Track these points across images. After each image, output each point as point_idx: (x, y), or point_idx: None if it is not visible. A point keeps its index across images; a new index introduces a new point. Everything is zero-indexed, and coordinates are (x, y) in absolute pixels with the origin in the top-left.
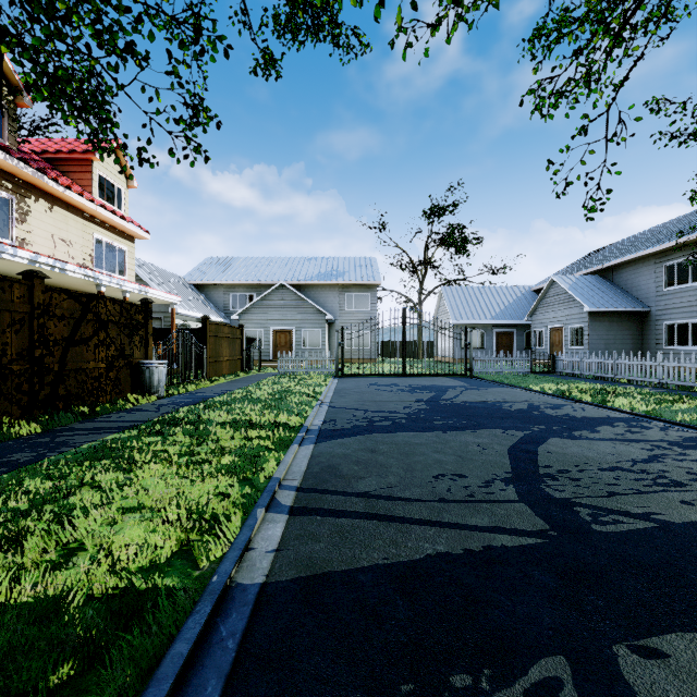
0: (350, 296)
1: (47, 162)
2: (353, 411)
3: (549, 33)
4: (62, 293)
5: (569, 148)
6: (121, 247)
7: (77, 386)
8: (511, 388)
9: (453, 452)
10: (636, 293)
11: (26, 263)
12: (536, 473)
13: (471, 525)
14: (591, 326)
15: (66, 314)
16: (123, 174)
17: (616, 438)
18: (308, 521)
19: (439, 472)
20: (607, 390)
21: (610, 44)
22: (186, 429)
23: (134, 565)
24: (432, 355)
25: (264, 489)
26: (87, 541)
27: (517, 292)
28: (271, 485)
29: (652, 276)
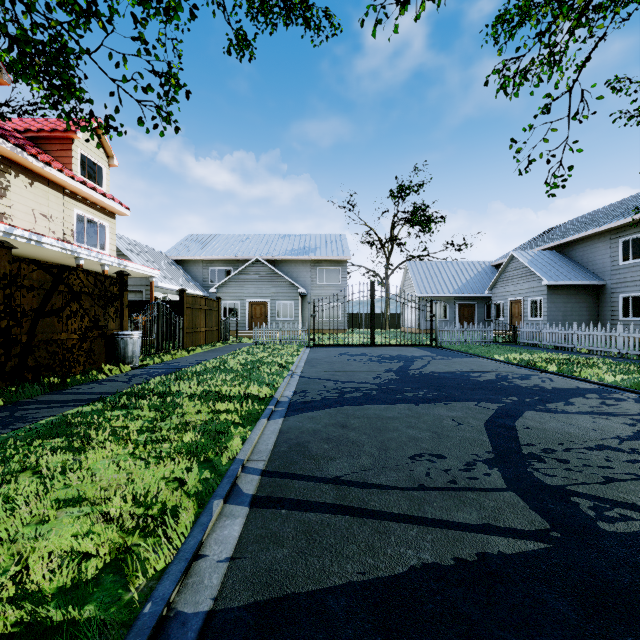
0: (321, 271)
1: (30, 141)
2: (324, 381)
3: (511, 18)
4: (31, 264)
5: (531, 127)
6: (102, 223)
7: (48, 357)
8: (476, 357)
9: (428, 427)
10: (592, 267)
11: (1, 235)
12: (519, 453)
13: (458, 522)
14: (550, 298)
15: (36, 285)
16: (104, 153)
17: (593, 411)
18: (271, 515)
19: (415, 451)
20: (570, 360)
21: (574, 23)
22: (152, 402)
23: (52, 585)
24: (398, 326)
25: (225, 473)
26: (1, 551)
27: (478, 267)
28: (233, 468)
29: (608, 251)
